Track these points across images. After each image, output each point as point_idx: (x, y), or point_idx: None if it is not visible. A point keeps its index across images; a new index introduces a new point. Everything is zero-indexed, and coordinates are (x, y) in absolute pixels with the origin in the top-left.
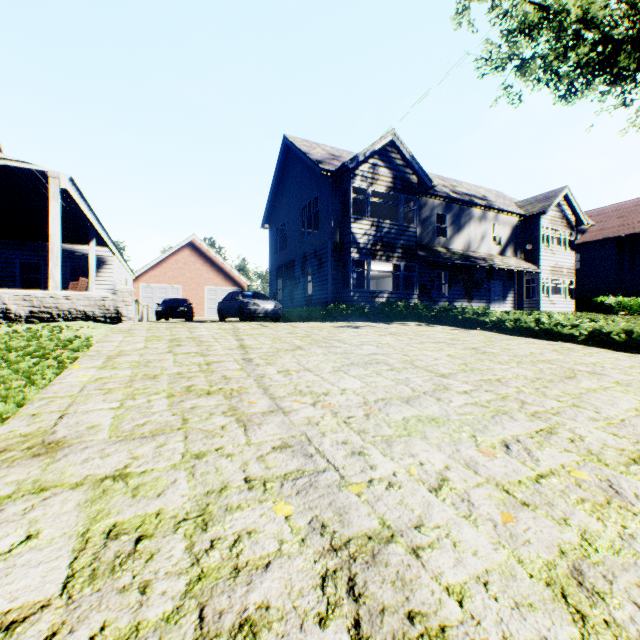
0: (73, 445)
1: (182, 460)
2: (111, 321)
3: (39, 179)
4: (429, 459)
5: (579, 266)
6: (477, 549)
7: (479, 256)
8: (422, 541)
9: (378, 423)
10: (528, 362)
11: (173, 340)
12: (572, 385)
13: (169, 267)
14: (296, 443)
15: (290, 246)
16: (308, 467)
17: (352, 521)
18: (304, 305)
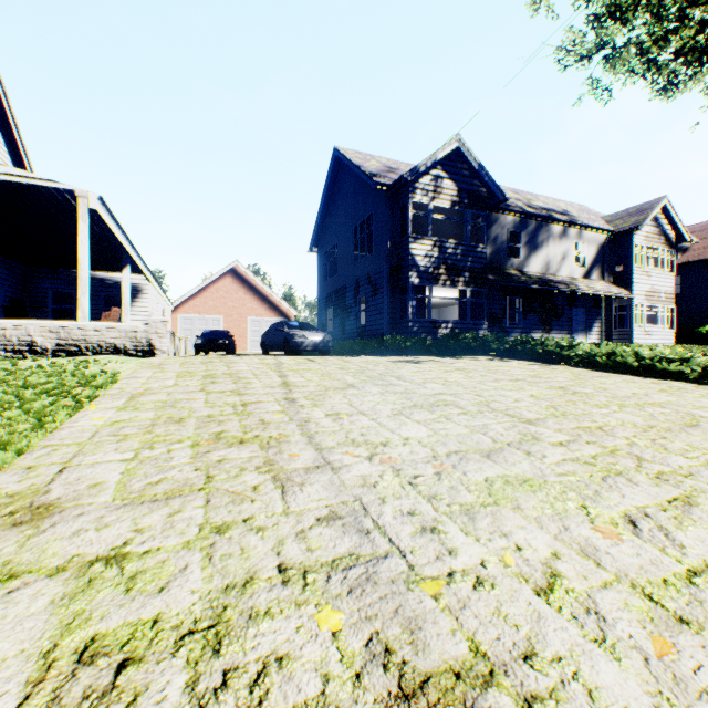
0: (66, 510)
1: (198, 535)
2: (143, 355)
3: (67, 199)
4: (528, 541)
5: (679, 290)
6: (628, 705)
7: (559, 280)
8: (538, 686)
9: (453, 485)
10: (633, 405)
11: (207, 376)
12: (698, 436)
13: (209, 296)
14: (348, 513)
15: (341, 271)
16: (364, 550)
17: (429, 644)
18: (357, 337)
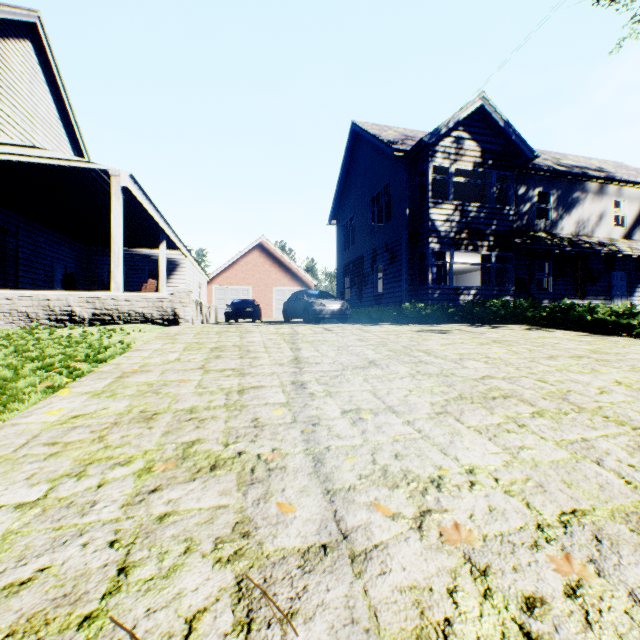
0: None
1: None
2: (168, 323)
3: (105, 180)
4: None
5: None
6: None
7: (596, 241)
8: None
9: None
10: None
11: (215, 349)
12: None
13: (240, 269)
14: None
15: (358, 241)
16: None
17: None
18: (374, 305)
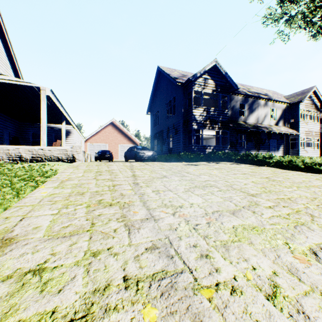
0: (19, 242)
1: (83, 257)
2: (70, 161)
3: (37, 91)
4: (259, 264)
5: (321, 131)
6: None
7: (263, 126)
8: None
9: (216, 230)
10: (304, 187)
11: (98, 172)
12: None
13: (101, 135)
14: (161, 245)
15: (161, 123)
16: (170, 268)
17: None
18: (168, 153)
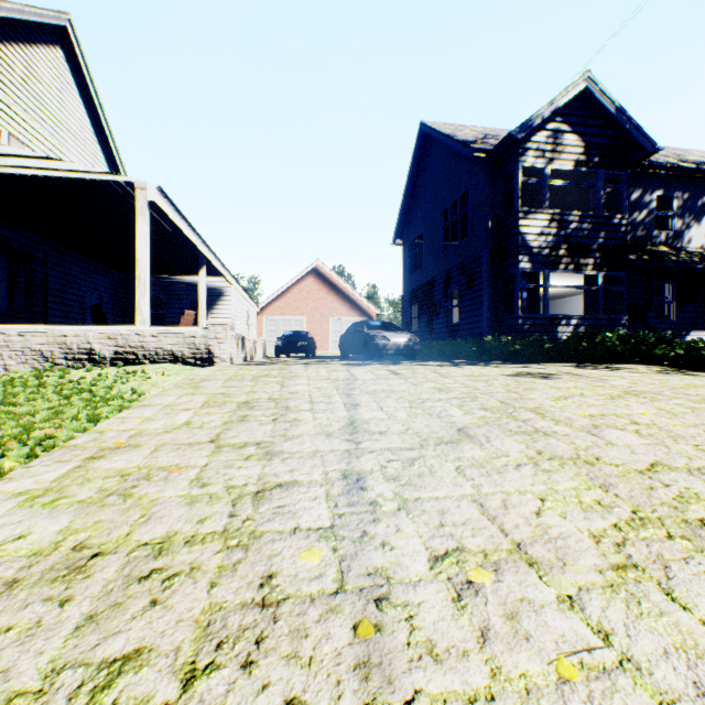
0: None
1: None
2: (201, 363)
3: (131, 195)
4: None
5: None
6: None
7: None
8: None
9: None
10: None
11: (243, 404)
12: None
13: (292, 297)
14: None
15: (428, 262)
16: None
17: None
18: (447, 337)
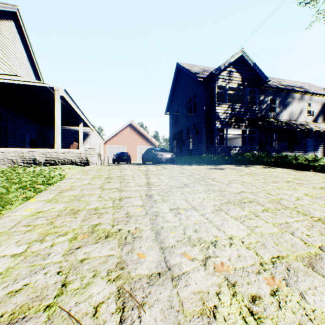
0: None
1: None
2: (84, 165)
3: (51, 92)
4: None
5: None
6: None
7: (299, 123)
8: None
9: (301, 322)
10: None
11: (107, 178)
12: None
13: (120, 137)
14: None
15: (180, 123)
16: None
17: None
18: (188, 155)
